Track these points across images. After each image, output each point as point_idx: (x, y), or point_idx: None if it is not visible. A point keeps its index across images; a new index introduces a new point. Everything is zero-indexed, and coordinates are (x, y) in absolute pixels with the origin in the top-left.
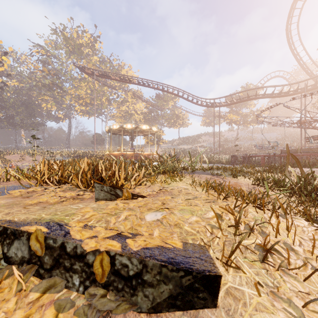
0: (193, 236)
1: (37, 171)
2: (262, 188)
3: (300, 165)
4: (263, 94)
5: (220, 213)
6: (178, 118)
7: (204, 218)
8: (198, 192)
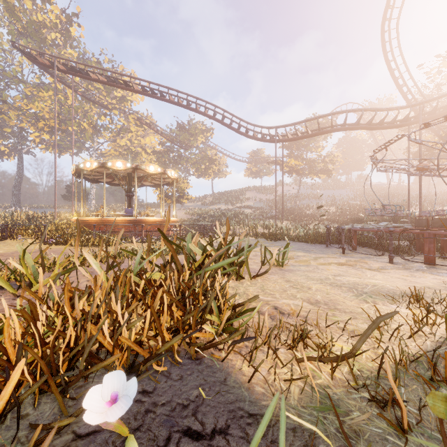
0: None
1: None
2: None
3: None
4: (355, 123)
5: None
6: (211, 162)
7: None
8: None
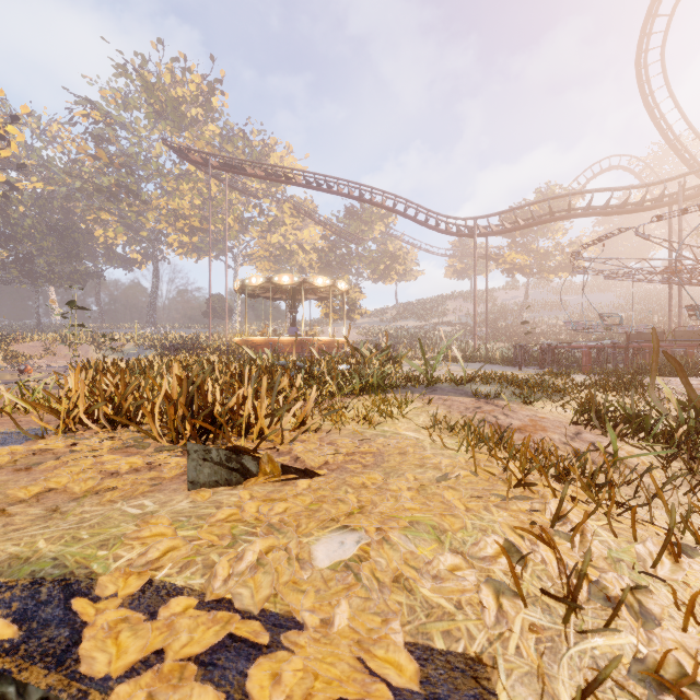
0: (445, 623)
1: (67, 391)
2: (596, 433)
3: (685, 377)
4: (585, 208)
5: (517, 541)
6: (394, 260)
7: (474, 560)
8: (449, 455)
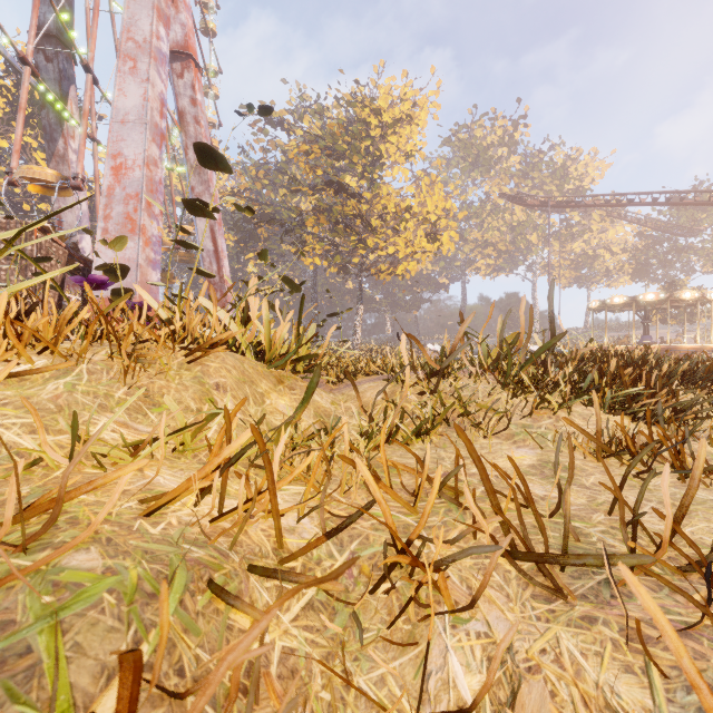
0: None
1: None
2: None
3: None
4: None
5: None
6: None
7: None
8: None
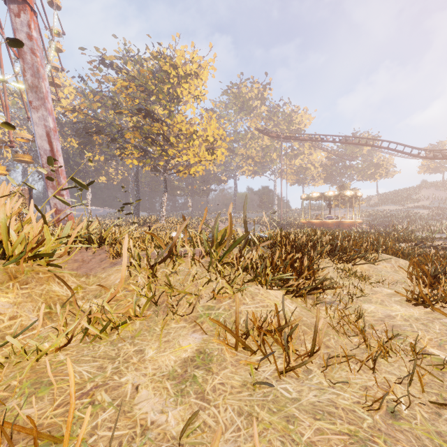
0: None
1: None
2: None
3: None
4: None
5: None
6: (378, 167)
7: None
8: None
